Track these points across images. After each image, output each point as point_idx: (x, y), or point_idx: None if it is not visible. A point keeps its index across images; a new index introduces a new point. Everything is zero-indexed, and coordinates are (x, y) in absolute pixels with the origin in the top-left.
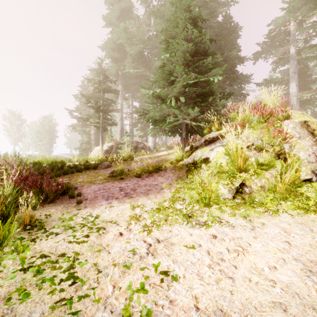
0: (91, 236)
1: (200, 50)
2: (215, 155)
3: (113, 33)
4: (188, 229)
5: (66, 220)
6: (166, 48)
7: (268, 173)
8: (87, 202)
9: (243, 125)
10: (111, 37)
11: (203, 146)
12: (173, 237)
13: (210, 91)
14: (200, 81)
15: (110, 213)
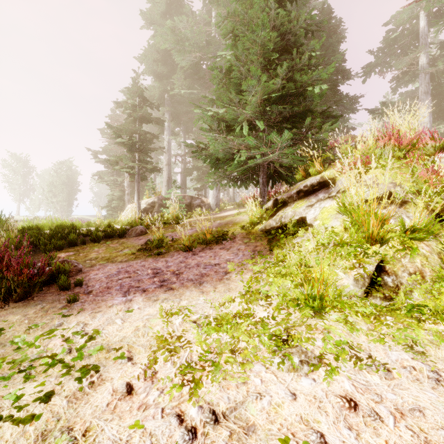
0: (60, 395)
1: (288, 47)
2: (318, 214)
3: (156, 36)
4: (284, 377)
5: (27, 345)
6: (234, 44)
7: (423, 245)
8: (88, 300)
9: (369, 162)
10: (153, 43)
11: (296, 200)
12: (250, 401)
13: (307, 110)
14: (290, 95)
15: (123, 327)
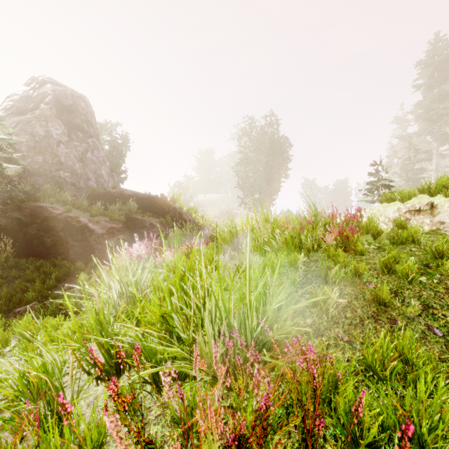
0: None
1: None
2: None
3: (425, 99)
4: None
5: None
6: None
7: None
8: None
9: None
10: (422, 103)
11: None
12: None
13: None
14: None
15: None
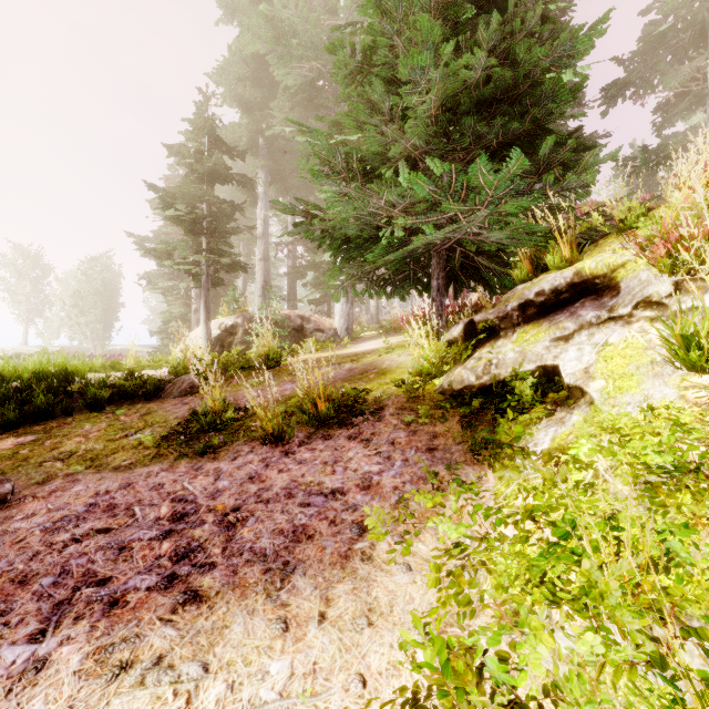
0: None
1: (492, 8)
2: (594, 362)
3: (242, 34)
4: None
5: None
6: (379, 2)
7: None
8: None
9: None
10: (237, 47)
11: (519, 325)
12: None
13: (538, 128)
14: (499, 99)
15: None
